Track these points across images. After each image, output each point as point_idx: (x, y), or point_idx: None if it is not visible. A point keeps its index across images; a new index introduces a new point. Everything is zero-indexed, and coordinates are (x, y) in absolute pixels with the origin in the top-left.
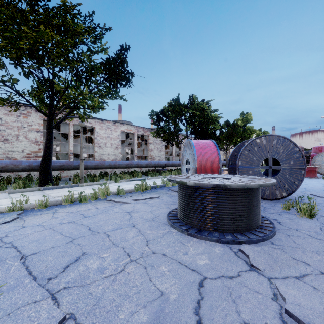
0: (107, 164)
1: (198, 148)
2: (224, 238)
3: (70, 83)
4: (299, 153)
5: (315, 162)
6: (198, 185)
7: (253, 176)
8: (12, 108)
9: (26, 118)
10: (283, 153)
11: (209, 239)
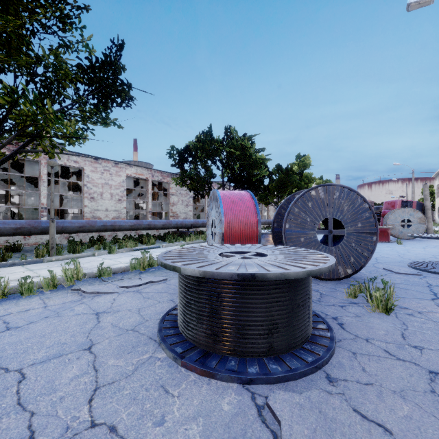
0: (99, 225)
1: (226, 202)
2: (245, 370)
3: (21, 94)
4: (369, 212)
5: (387, 221)
6: (199, 274)
7: (303, 249)
8: None
9: None
10: (347, 211)
11: (217, 376)
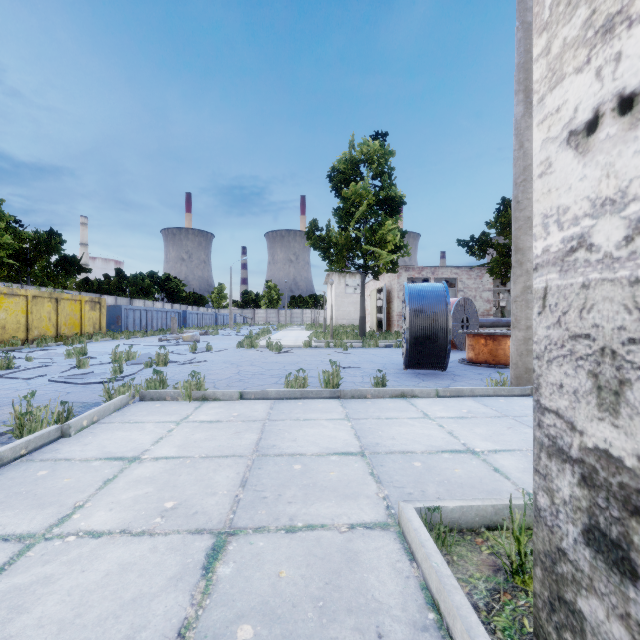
0: None
1: None
2: None
3: None
4: None
5: None
6: None
7: None
8: (471, 272)
9: (480, 280)
10: None
11: None
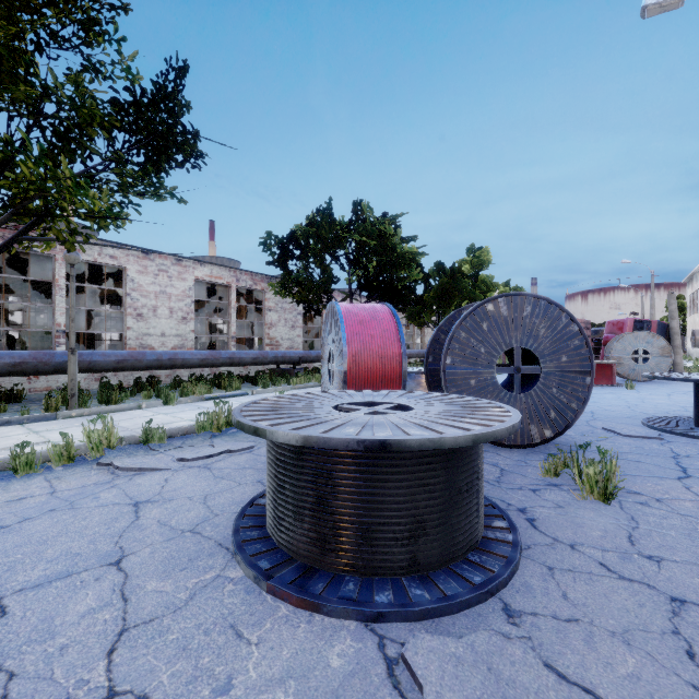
0: (150, 358)
1: (351, 322)
2: (371, 598)
3: (20, 147)
4: (580, 338)
5: (611, 352)
6: (295, 440)
7: (471, 398)
8: None
9: None
10: (545, 336)
11: (324, 609)
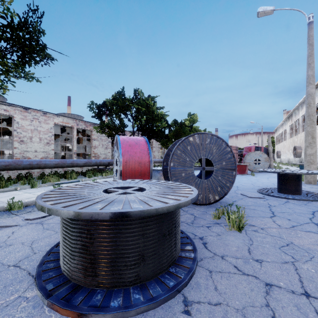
0: (25, 163)
1: (125, 145)
2: (109, 304)
3: None
4: (231, 153)
5: (246, 160)
6: (61, 214)
7: (178, 183)
8: None
9: None
10: (216, 153)
11: (78, 315)
